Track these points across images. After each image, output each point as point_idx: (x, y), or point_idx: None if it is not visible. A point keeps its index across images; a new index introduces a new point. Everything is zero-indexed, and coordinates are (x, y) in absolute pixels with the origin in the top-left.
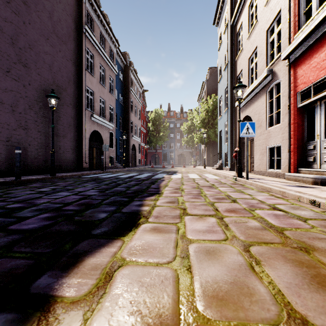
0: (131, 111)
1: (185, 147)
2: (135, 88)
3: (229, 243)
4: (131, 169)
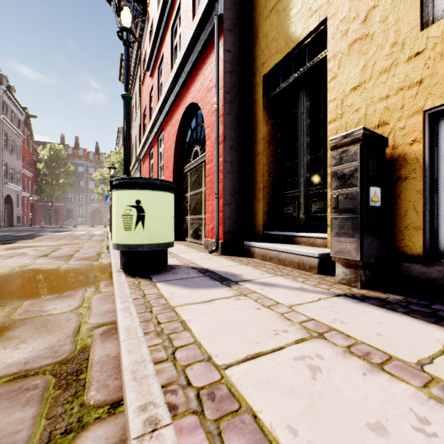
0: (3, 148)
1: (102, 201)
2: (12, 114)
3: (48, 243)
4: (4, 230)
